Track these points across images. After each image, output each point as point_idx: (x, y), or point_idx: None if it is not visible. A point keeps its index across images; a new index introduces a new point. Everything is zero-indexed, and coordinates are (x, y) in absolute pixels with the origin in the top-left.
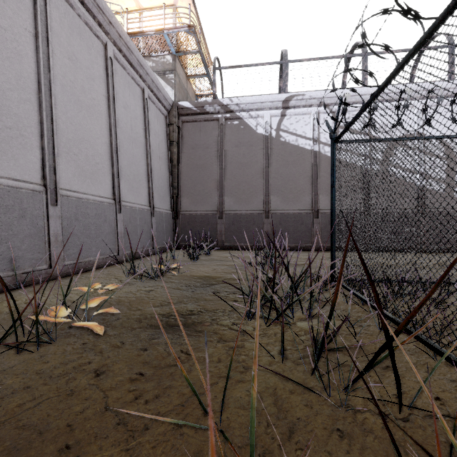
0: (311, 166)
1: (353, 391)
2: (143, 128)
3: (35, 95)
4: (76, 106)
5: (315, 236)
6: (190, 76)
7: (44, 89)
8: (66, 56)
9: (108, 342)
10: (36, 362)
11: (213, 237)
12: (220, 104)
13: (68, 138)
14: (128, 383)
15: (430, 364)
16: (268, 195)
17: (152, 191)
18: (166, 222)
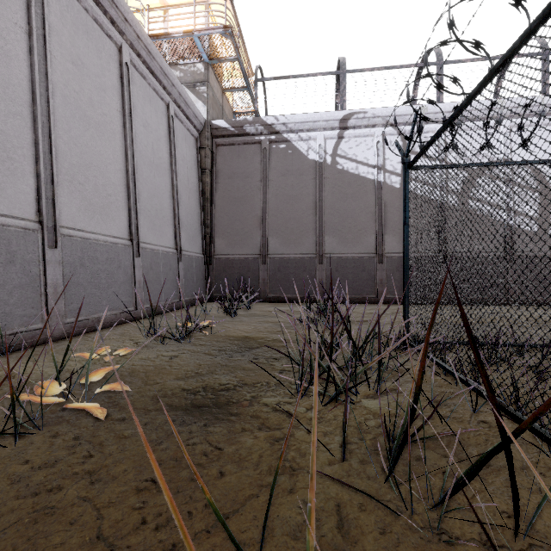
0: (375, 200)
1: (447, 506)
2: (167, 153)
3: (28, 107)
4: (82, 123)
5: (380, 286)
6: (226, 89)
7: (40, 100)
8: (69, 60)
9: (112, 431)
10: (11, 462)
11: (255, 287)
12: (263, 123)
13: (71, 162)
14: (134, 495)
15: (545, 462)
16: (322, 235)
17: (179, 229)
18: (197, 268)
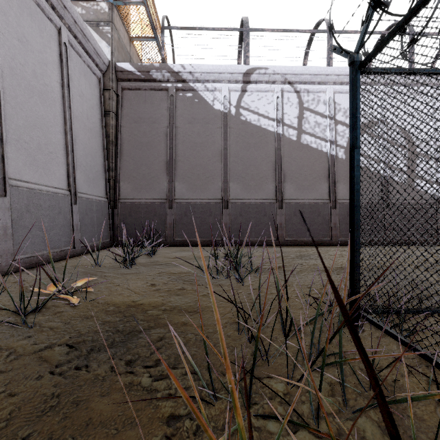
0: (275, 150)
1: None
2: (58, 82)
3: None
4: None
5: (280, 229)
6: (134, 38)
7: None
8: None
9: None
10: None
11: (161, 231)
12: (169, 70)
13: None
14: None
15: None
16: (227, 181)
17: (74, 169)
18: (98, 212)
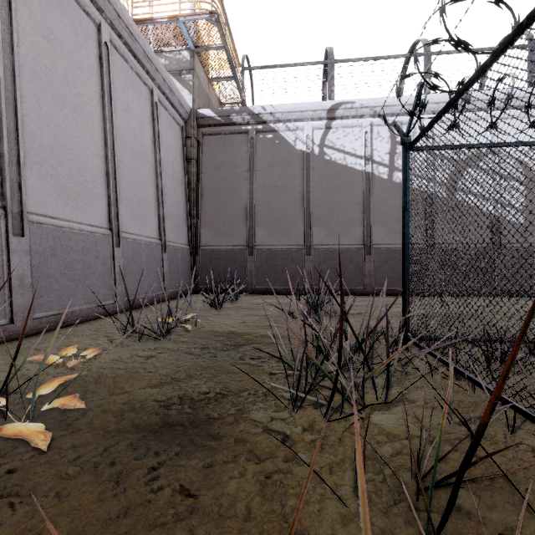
0: (363, 191)
1: None
2: (151, 140)
3: None
4: (55, 102)
5: (368, 277)
6: (212, 79)
7: (4, 73)
8: (40, 33)
9: (54, 466)
10: None
11: (242, 278)
12: (250, 113)
13: (41, 144)
14: None
15: None
16: (310, 226)
17: (163, 219)
18: (182, 259)
